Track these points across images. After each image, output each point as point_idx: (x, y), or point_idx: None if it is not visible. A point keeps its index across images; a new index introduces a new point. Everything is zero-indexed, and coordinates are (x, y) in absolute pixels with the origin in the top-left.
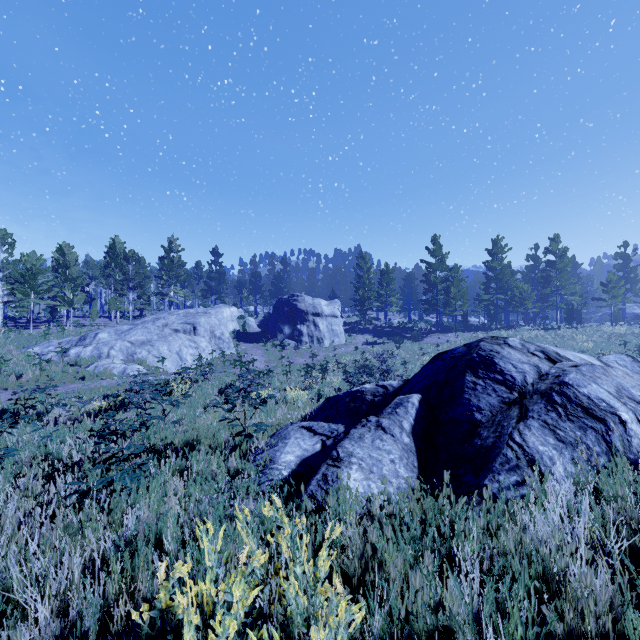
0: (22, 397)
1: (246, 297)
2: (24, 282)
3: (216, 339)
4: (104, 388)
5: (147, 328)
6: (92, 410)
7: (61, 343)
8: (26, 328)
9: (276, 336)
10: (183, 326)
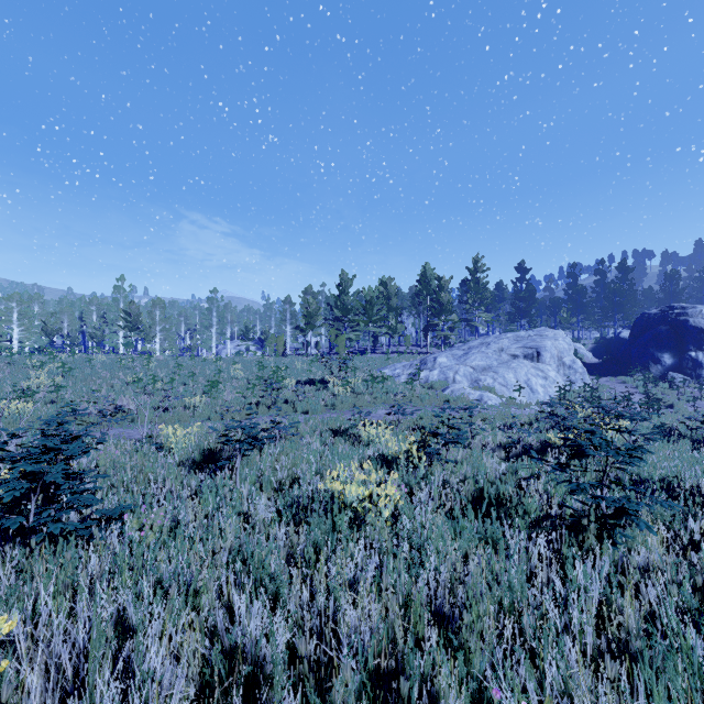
0: (424, 415)
1: (566, 319)
2: (365, 313)
3: (565, 368)
4: (495, 416)
5: (484, 353)
6: (534, 442)
7: (404, 367)
8: (361, 354)
9: (646, 368)
10: (522, 351)
